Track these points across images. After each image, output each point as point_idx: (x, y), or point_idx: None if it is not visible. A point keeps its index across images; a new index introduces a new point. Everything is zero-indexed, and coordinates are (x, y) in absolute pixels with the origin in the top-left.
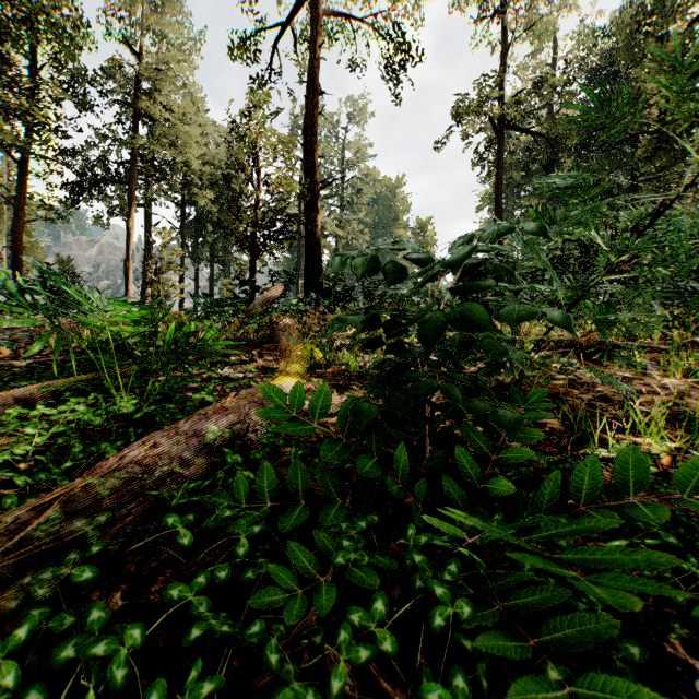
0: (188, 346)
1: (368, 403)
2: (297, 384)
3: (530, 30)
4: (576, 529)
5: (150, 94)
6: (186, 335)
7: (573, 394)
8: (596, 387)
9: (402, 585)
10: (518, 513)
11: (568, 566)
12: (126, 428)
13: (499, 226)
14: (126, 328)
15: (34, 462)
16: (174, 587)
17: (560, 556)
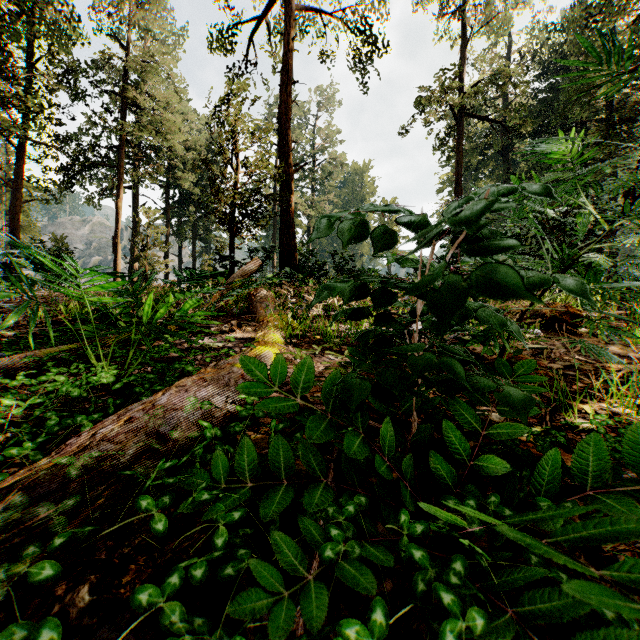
0: (170, 317)
1: (359, 379)
2: (279, 357)
3: (487, 25)
4: (612, 531)
5: (137, 84)
6: (165, 306)
7: (543, 364)
8: (563, 356)
9: (394, 576)
10: (513, 494)
11: (570, 552)
12: (106, 398)
13: (498, 187)
14: (104, 298)
15: (11, 434)
16: (143, 589)
17: (609, 573)
